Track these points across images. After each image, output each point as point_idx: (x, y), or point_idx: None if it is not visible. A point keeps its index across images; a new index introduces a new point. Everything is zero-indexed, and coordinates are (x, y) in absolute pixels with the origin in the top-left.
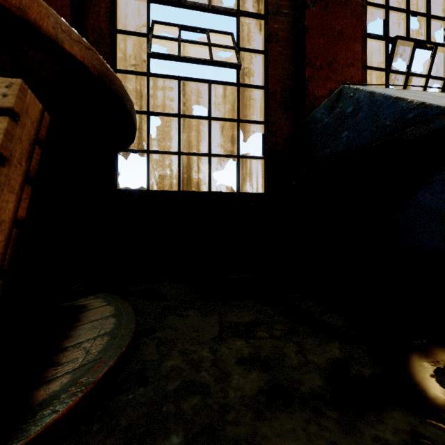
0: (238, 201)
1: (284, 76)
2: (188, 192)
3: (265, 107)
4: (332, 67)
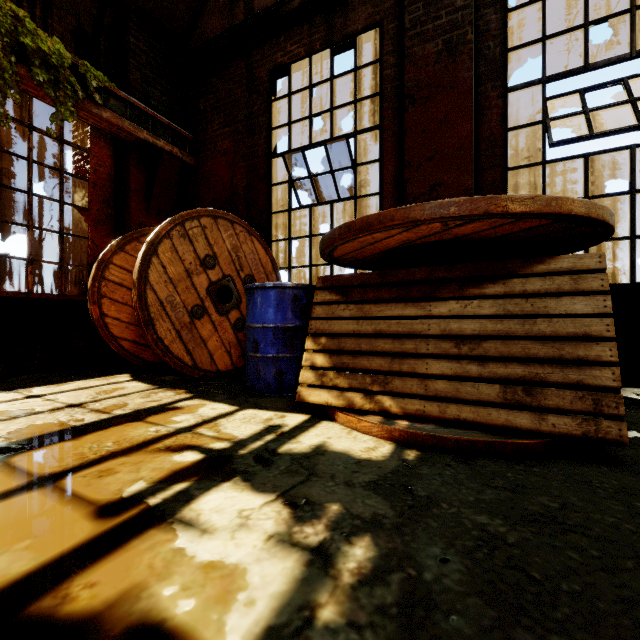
0: None
1: None
2: None
3: None
4: None
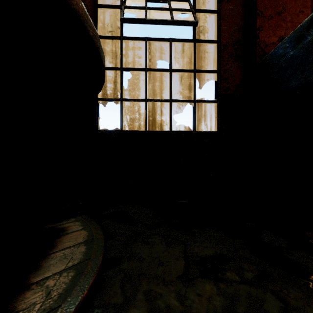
0: (195, 139)
1: (234, 30)
2: (153, 132)
3: (218, 58)
4: (281, 15)
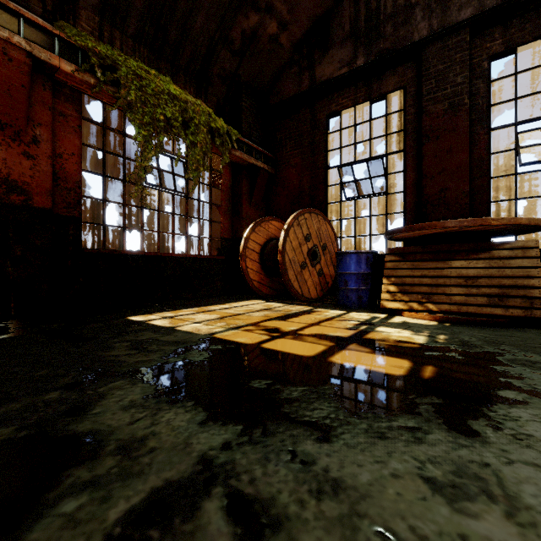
0: None
1: None
2: None
3: None
4: None
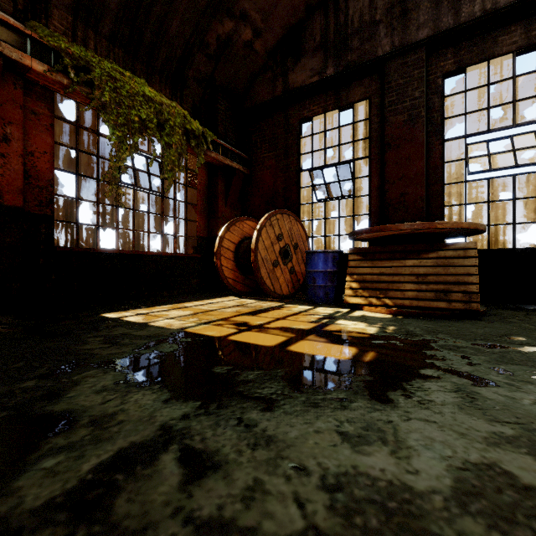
0: None
1: None
2: (495, 249)
3: None
4: None
